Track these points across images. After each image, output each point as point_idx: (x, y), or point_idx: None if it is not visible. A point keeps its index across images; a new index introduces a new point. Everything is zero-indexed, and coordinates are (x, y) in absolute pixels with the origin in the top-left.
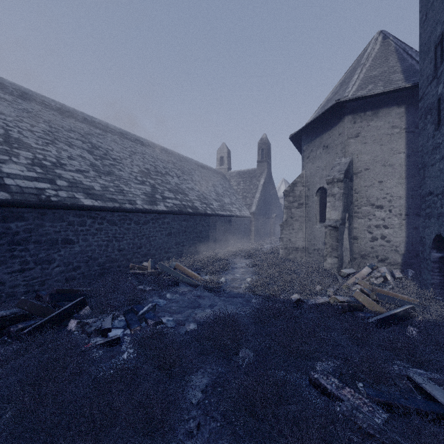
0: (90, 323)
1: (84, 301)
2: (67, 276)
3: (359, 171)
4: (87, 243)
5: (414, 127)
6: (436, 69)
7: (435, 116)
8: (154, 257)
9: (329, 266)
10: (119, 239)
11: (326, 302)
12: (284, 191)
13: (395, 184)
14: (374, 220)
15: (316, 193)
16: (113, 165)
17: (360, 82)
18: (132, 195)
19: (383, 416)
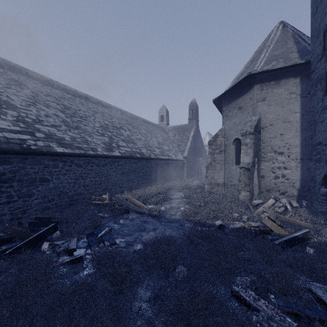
0: (59, 244)
1: (55, 227)
2: (44, 206)
3: (265, 126)
4: (59, 181)
5: (307, 93)
6: (325, 49)
7: (324, 85)
8: (111, 190)
9: (243, 197)
10: (84, 178)
11: (242, 226)
12: (209, 141)
13: (293, 136)
14: (277, 163)
15: (232, 142)
16: (80, 121)
17: (266, 60)
18: (94, 144)
19: (292, 325)
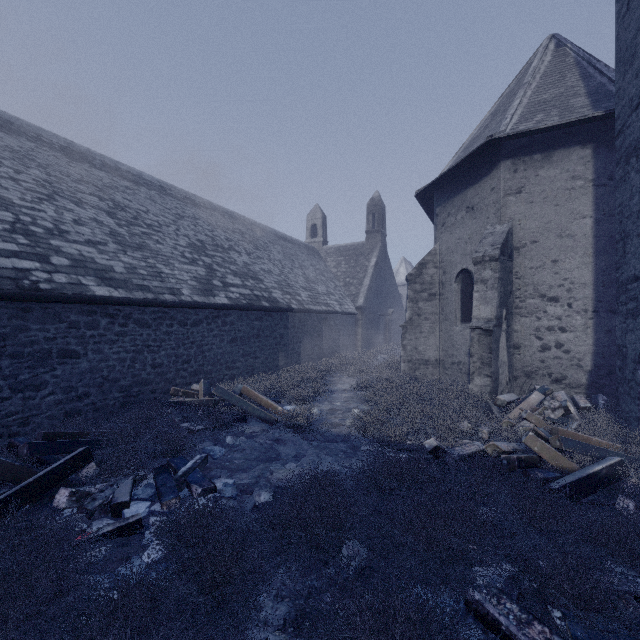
0: (94, 493)
1: (87, 454)
2: (67, 409)
3: (522, 244)
4: (100, 357)
5: (606, 178)
6: None
7: None
8: (210, 375)
9: (477, 389)
10: (154, 349)
11: (480, 451)
12: (408, 275)
13: (578, 264)
14: (546, 320)
15: (455, 278)
16: (147, 234)
17: (523, 111)
18: (176, 281)
19: None
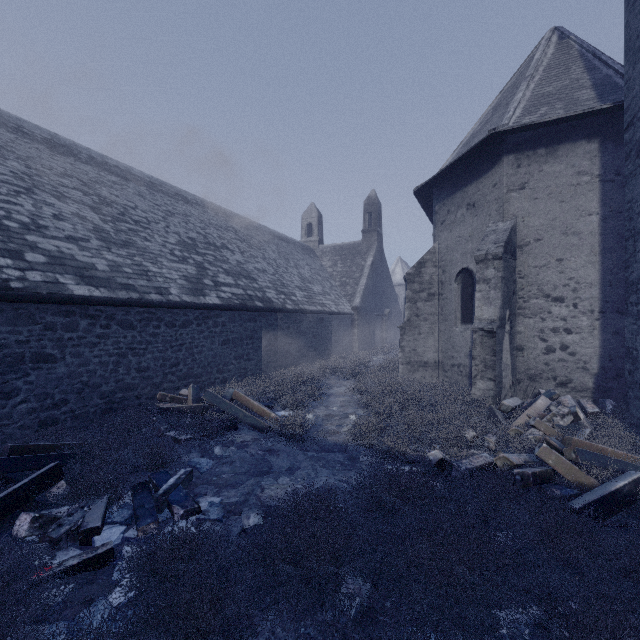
0: (61, 517)
1: (57, 470)
2: (42, 418)
3: (525, 242)
4: (80, 361)
5: (613, 173)
6: None
7: None
8: (200, 379)
9: (480, 393)
10: (139, 352)
11: (488, 463)
12: (406, 274)
13: (584, 263)
14: (550, 321)
15: (455, 277)
16: (134, 231)
17: (526, 104)
18: (164, 280)
19: None
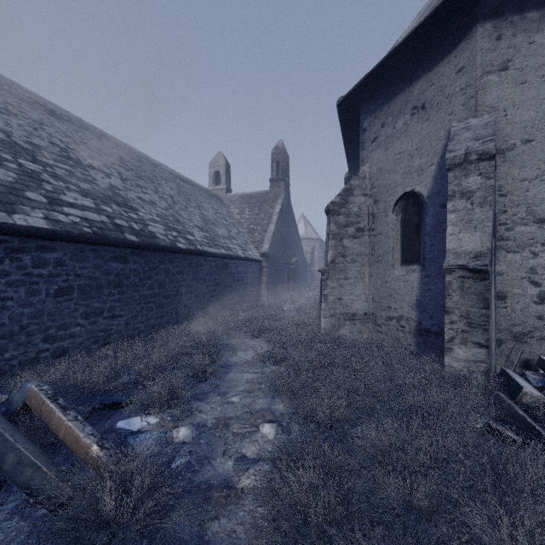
0: None
1: None
2: None
3: (508, 145)
4: None
5: None
6: None
7: None
8: None
9: (460, 365)
10: None
11: None
12: (330, 203)
13: None
14: None
15: (393, 206)
16: None
17: None
18: None
19: None
